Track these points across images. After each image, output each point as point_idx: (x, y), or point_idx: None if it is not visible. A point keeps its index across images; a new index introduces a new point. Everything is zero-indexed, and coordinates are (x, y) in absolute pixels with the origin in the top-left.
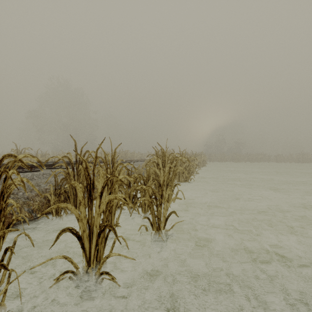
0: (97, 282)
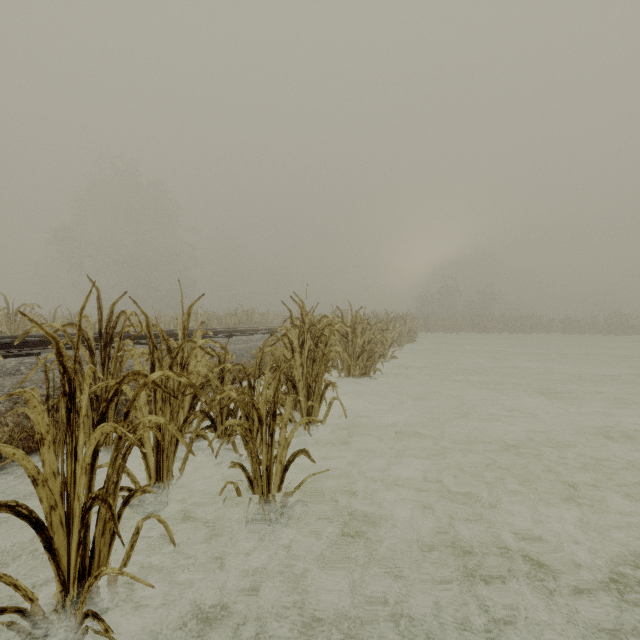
0: (79, 634)
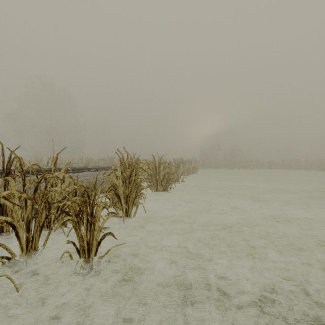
0: None
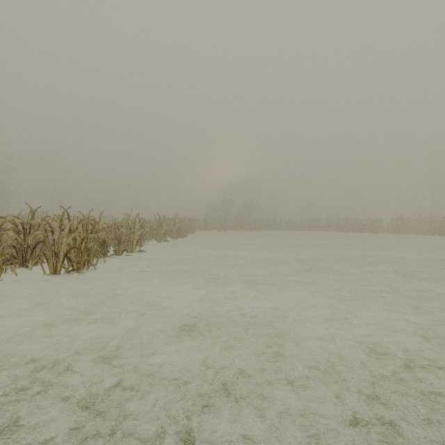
0: None
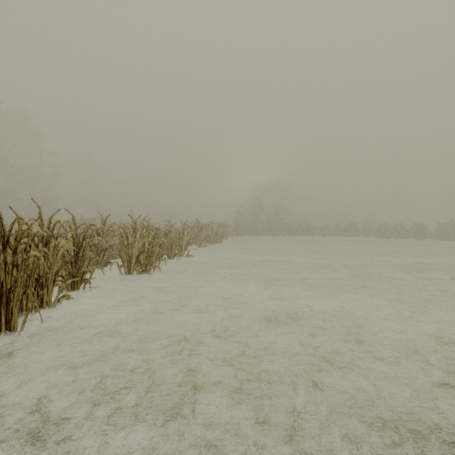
0: None
